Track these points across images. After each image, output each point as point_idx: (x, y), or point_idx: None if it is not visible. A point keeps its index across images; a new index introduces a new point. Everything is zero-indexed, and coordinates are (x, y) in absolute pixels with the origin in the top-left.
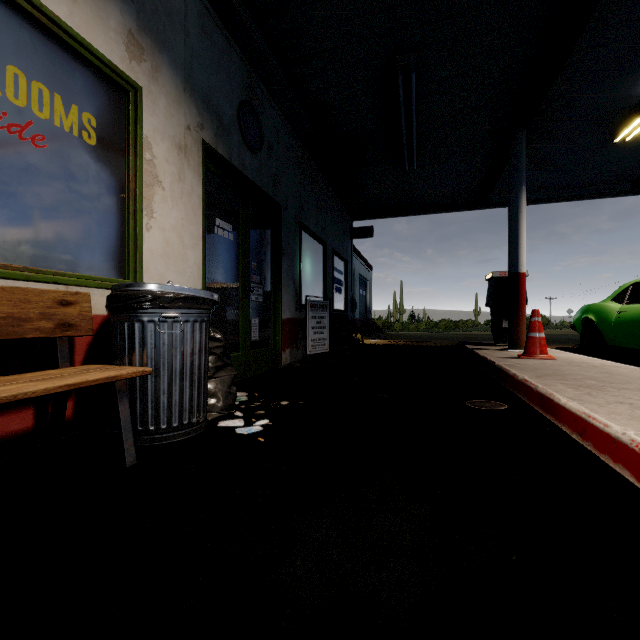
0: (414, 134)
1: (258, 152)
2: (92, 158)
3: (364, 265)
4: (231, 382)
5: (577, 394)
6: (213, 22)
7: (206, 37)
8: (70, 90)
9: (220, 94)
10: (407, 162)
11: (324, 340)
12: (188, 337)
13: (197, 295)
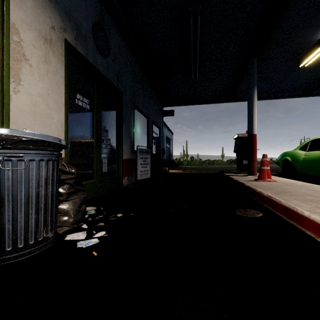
0: (197, 56)
1: (106, 56)
2: None
3: (169, 131)
4: (81, 202)
5: (311, 207)
6: None
7: None
8: None
9: (79, 13)
10: (193, 73)
11: (147, 171)
12: (33, 173)
13: (42, 139)
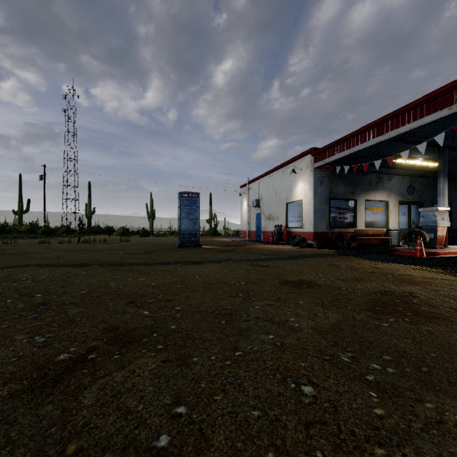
0: None
1: (413, 194)
2: (383, 213)
3: None
4: (404, 242)
5: None
6: (401, 178)
7: (399, 182)
8: (381, 206)
9: (402, 190)
10: None
11: None
12: (396, 234)
13: (398, 229)
